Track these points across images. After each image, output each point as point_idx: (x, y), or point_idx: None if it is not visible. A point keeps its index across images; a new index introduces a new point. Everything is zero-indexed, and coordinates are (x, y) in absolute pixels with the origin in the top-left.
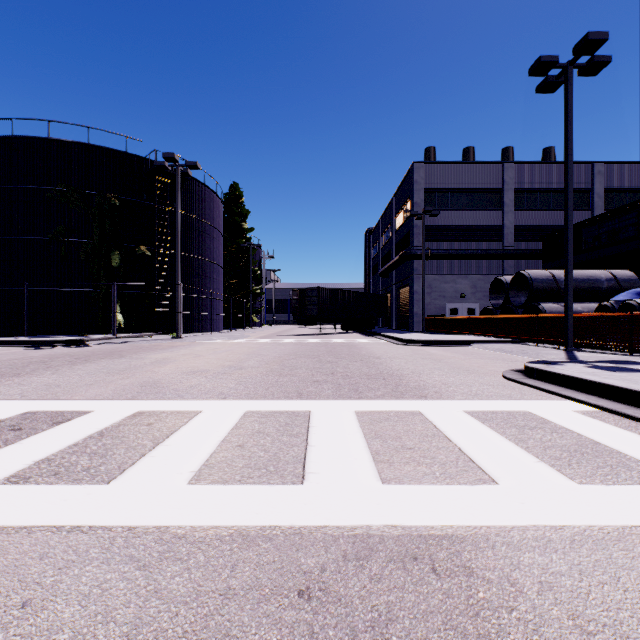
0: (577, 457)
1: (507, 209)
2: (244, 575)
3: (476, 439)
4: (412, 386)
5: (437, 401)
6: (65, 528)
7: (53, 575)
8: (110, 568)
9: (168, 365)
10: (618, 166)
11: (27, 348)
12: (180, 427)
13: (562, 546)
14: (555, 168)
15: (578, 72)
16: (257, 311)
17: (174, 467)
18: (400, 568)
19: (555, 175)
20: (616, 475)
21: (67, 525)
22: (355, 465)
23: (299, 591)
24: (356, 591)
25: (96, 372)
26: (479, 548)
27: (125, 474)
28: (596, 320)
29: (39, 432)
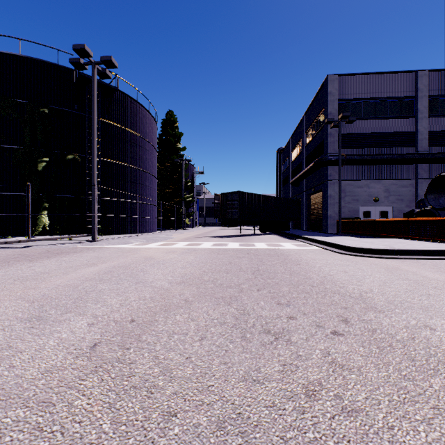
0: None
1: (421, 115)
2: None
3: None
4: None
5: None
6: None
7: None
8: None
9: None
10: None
11: None
12: None
13: None
14: None
15: None
16: (188, 215)
17: None
18: None
19: None
20: None
21: None
22: None
23: None
24: None
25: None
26: None
27: None
28: None
29: None
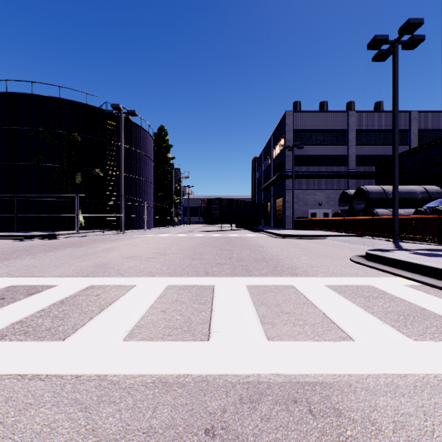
0: (410, 320)
1: (351, 144)
2: (163, 416)
3: (335, 306)
4: (286, 267)
5: (305, 278)
6: (27, 376)
7: (14, 416)
8: (59, 410)
9: (114, 252)
10: (428, 114)
11: (16, 240)
12: (120, 297)
13: (408, 391)
14: (384, 115)
15: (402, 47)
16: (177, 214)
17: (113, 327)
18: (284, 410)
19: (384, 120)
20: (441, 333)
21: (29, 374)
22: (247, 326)
23: (205, 429)
24: (250, 429)
25: (62, 257)
26: (344, 393)
27: (77, 333)
28: (414, 220)
29: (17, 301)
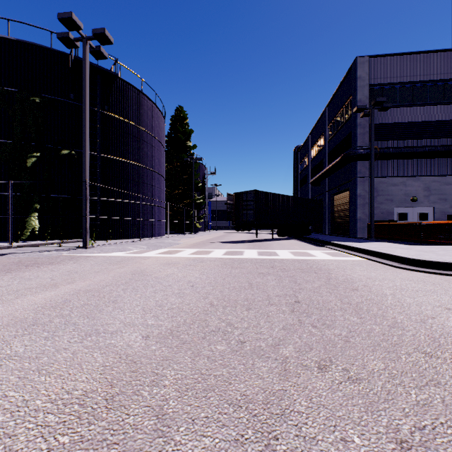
0: None
1: None
2: None
3: None
4: None
5: None
6: None
7: None
8: None
9: None
10: None
11: None
12: None
13: None
14: None
15: None
16: (199, 218)
17: None
18: None
19: None
20: None
21: None
22: None
23: None
24: None
25: None
26: None
27: None
28: None
29: None
